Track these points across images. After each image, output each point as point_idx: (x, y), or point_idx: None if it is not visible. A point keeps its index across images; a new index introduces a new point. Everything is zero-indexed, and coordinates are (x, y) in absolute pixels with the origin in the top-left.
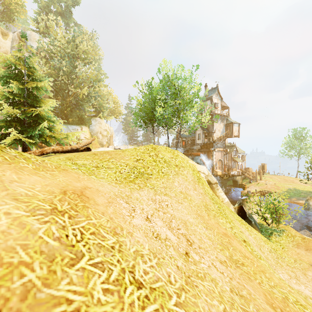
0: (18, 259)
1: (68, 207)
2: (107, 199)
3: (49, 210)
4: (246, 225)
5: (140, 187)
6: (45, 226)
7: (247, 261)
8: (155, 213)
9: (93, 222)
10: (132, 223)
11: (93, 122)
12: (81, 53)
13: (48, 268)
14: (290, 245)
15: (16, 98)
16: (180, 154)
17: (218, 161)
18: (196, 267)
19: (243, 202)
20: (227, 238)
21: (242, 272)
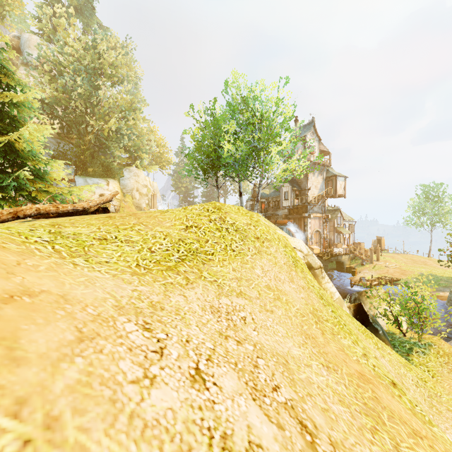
0: None
1: None
2: (78, 326)
3: None
4: (374, 339)
5: (187, 281)
6: None
7: (425, 448)
8: (219, 346)
9: None
10: (144, 412)
11: (126, 173)
12: (107, 67)
13: None
14: (444, 370)
15: None
16: (261, 219)
17: (314, 233)
18: None
19: (360, 296)
20: (368, 385)
21: None
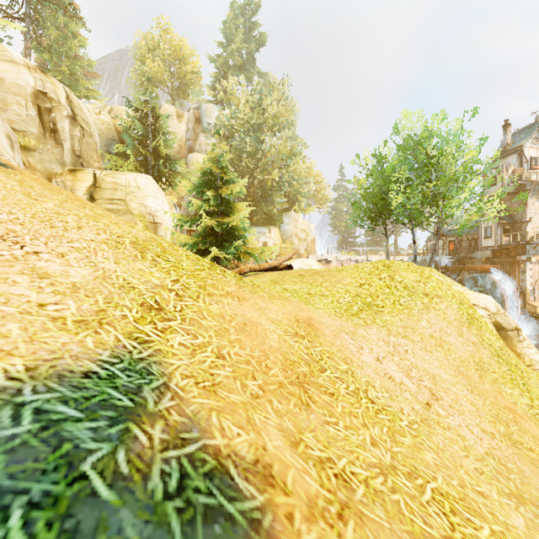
0: (292, 359)
1: (304, 333)
2: (331, 331)
3: (294, 334)
4: None
5: (366, 324)
6: (296, 344)
7: None
8: (388, 356)
9: (326, 349)
10: (361, 359)
11: (286, 219)
12: (270, 119)
13: (309, 368)
14: None
15: (212, 208)
16: (434, 274)
17: (538, 284)
18: (439, 418)
19: None
20: (512, 414)
21: (522, 454)
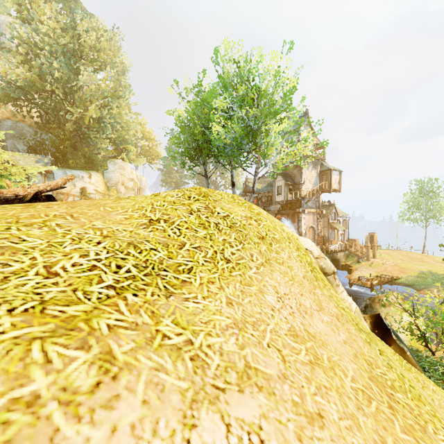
0: None
1: None
2: None
3: None
4: (413, 371)
5: (103, 371)
6: None
7: None
8: None
9: None
10: None
11: (111, 166)
12: (88, 50)
13: None
14: None
15: None
16: (263, 211)
17: (308, 229)
18: None
19: (372, 303)
20: None
21: None
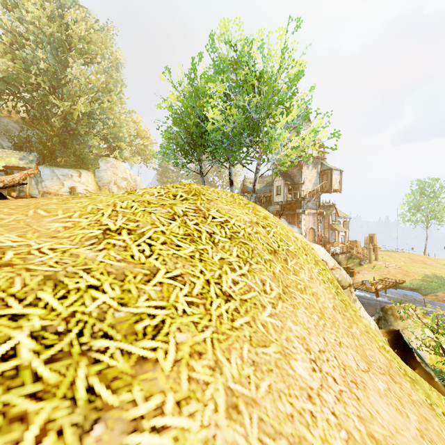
0: None
1: None
2: None
3: None
4: None
5: None
6: None
7: None
8: None
9: None
10: None
11: (103, 164)
12: (77, 41)
13: None
14: None
15: None
16: (269, 213)
17: (308, 230)
18: None
19: (386, 315)
20: None
21: None
